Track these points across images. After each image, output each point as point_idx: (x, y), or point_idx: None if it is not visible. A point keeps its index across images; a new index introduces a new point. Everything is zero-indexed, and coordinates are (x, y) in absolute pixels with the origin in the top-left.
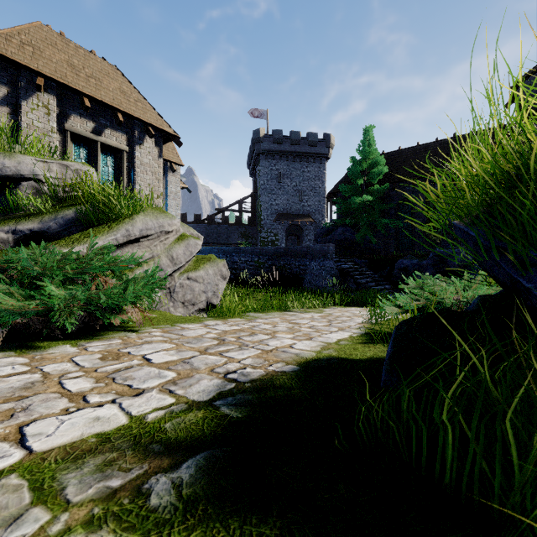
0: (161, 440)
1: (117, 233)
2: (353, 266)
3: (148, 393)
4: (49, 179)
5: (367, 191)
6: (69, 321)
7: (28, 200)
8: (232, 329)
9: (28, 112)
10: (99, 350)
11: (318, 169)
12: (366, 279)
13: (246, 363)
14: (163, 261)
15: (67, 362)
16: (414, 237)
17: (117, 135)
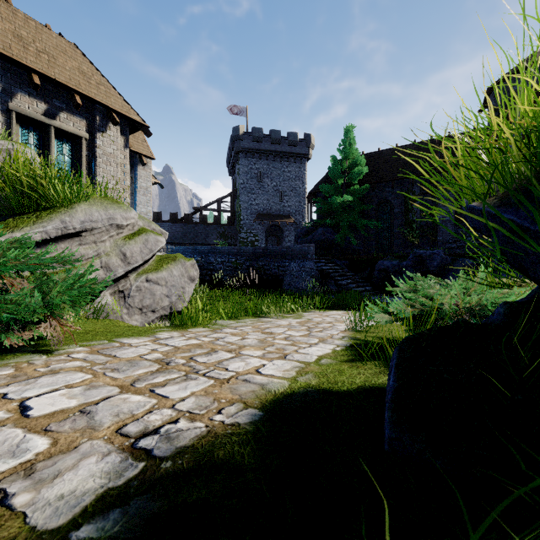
0: None
1: (47, 224)
2: (334, 267)
3: None
4: None
5: (348, 191)
6: None
7: None
8: (187, 344)
9: None
10: None
11: (298, 170)
12: (347, 281)
13: (182, 409)
14: (112, 260)
15: None
16: (393, 238)
17: (75, 120)
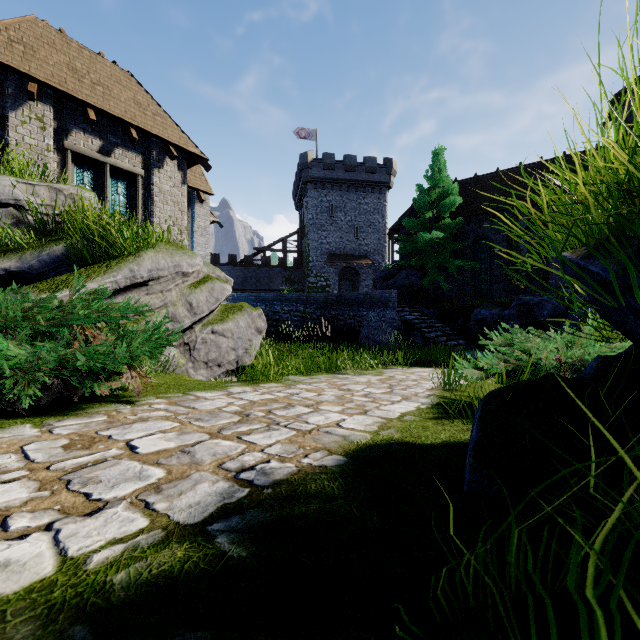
0: (95, 613)
1: (117, 274)
2: (420, 317)
3: (112, 508)
4: (34, 206)
5: (437, 227)
6: (25, 393)
7: (4, 231)
8: (262, 398)
9: (17, 126)
10: (69, 432)
11: (377, 201)
12: (435, 333)
13: (271, 453)
14: (179, 310)
15: (13, 452)
16: (494, 281)
17: (131, 156)
